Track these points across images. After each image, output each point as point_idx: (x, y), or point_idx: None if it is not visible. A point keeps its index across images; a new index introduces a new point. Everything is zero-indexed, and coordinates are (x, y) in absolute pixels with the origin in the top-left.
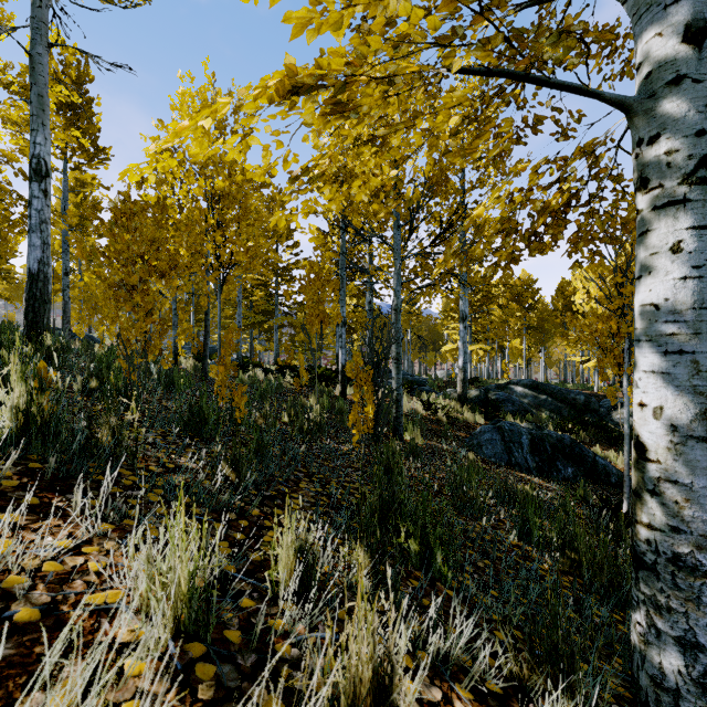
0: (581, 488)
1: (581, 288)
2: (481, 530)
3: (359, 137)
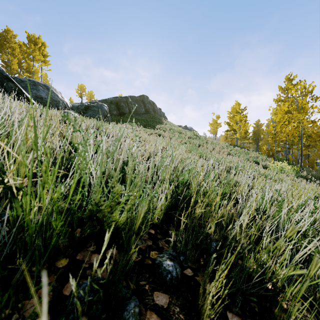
0: None
1: None
2: None
3: None
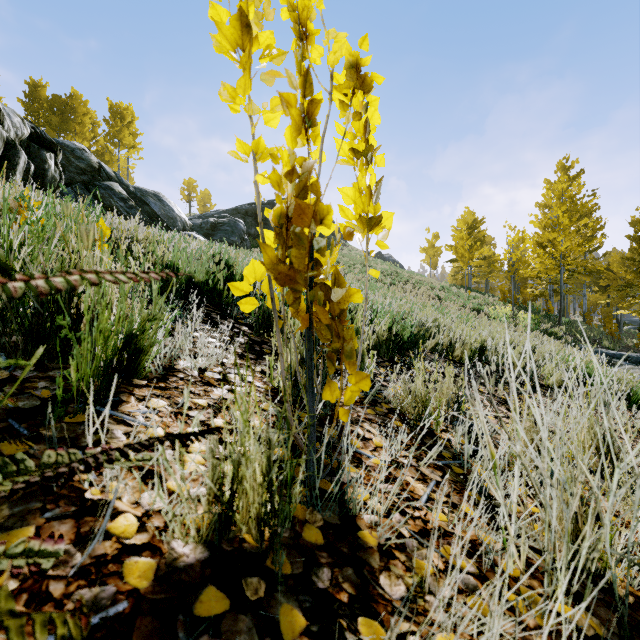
0: None
1: None
2: None
3: None
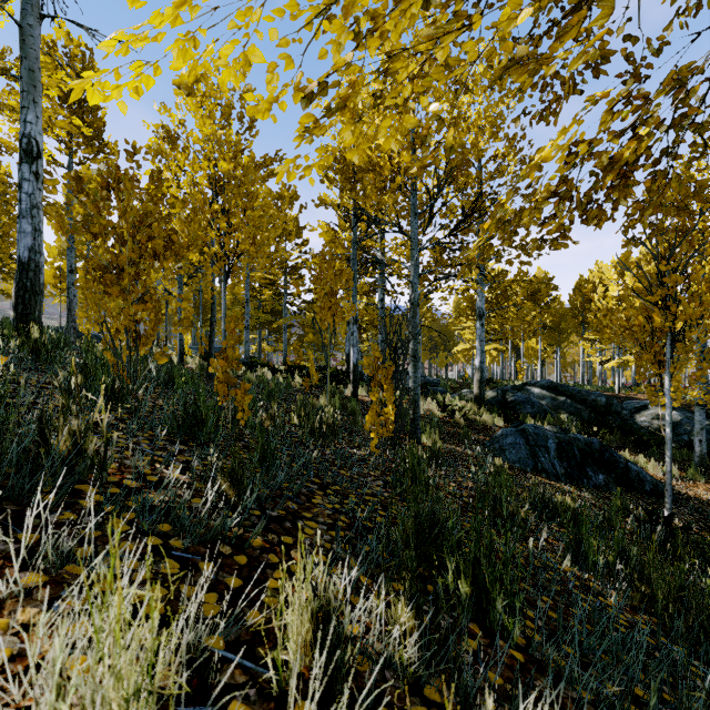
0: (618, 498)
1: (600, 286)
2: (527, 554)
3: (380, 95)
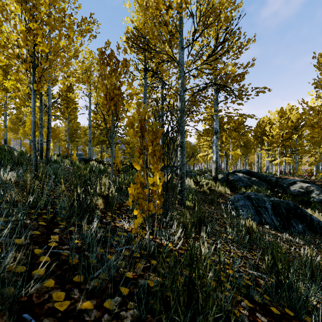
0: None
1: (268, 125)
2: None
3: None
